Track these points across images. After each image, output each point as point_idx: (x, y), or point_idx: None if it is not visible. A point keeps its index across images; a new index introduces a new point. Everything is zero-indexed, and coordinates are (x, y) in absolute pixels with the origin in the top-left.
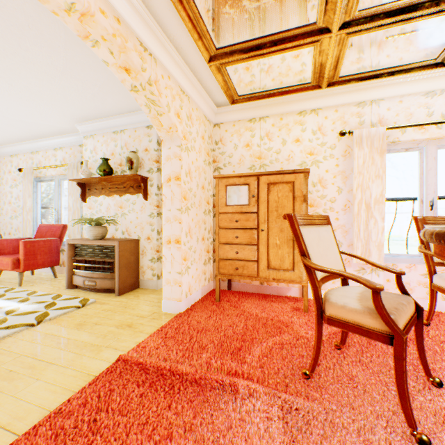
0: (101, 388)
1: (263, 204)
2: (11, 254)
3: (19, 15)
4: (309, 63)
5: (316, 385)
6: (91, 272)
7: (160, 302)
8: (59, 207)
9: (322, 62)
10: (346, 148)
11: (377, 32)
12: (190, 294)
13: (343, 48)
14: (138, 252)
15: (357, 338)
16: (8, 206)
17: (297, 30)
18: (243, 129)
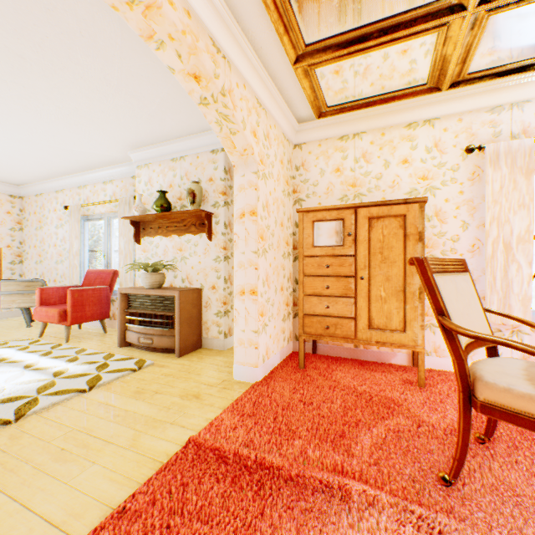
0: (171, 480)
1: (362, 245)
2: (57, 304)
3: (70, 19)
4: (427, 57)
5: (460, 496)
6: (147, 328)
7: (230, 367)
8: (109, 250)
9: (447, 55)
10: (474, 169)
11: (532, 5)
12: (267, 358)
13: (479, 32)
14: (200, 304)
15: (504, 427)
16: (53, 250)
17: (417, 10)
18: (332, 150)
